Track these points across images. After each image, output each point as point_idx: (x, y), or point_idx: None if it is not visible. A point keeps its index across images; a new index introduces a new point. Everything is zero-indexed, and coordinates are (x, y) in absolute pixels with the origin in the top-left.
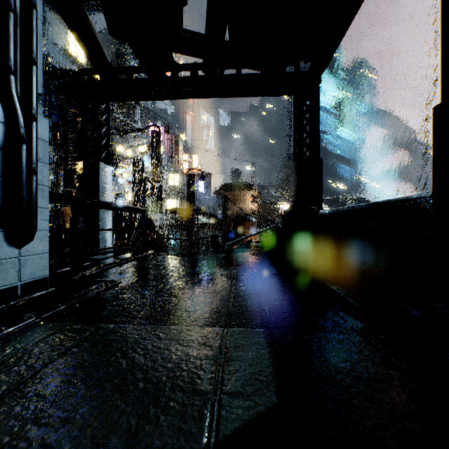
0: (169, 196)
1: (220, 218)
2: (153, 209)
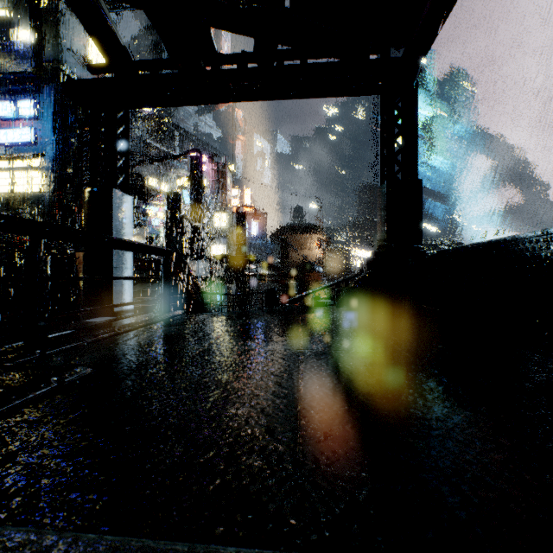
0: (214, 240)
1: (278, 268)
2: (194, 256)
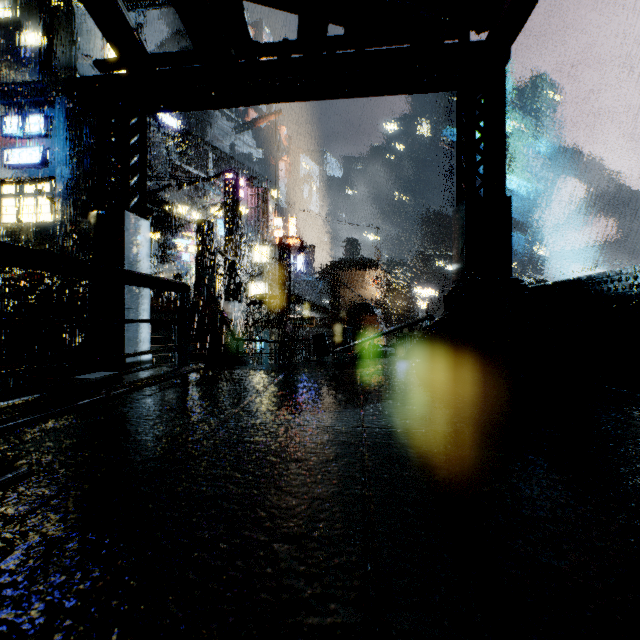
0: (254, 278)
1: (328, 310)
2: (229, 296)
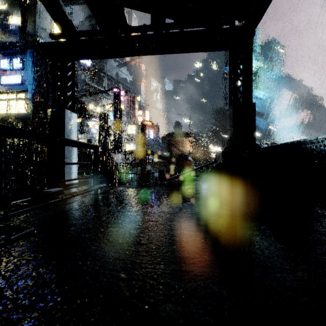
0: (128, 141)
1: (166, 158)
2: (115, 151)
